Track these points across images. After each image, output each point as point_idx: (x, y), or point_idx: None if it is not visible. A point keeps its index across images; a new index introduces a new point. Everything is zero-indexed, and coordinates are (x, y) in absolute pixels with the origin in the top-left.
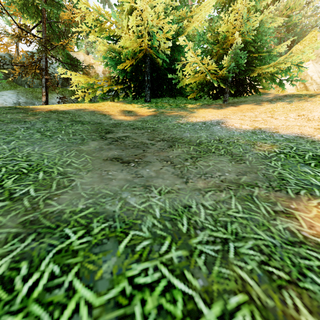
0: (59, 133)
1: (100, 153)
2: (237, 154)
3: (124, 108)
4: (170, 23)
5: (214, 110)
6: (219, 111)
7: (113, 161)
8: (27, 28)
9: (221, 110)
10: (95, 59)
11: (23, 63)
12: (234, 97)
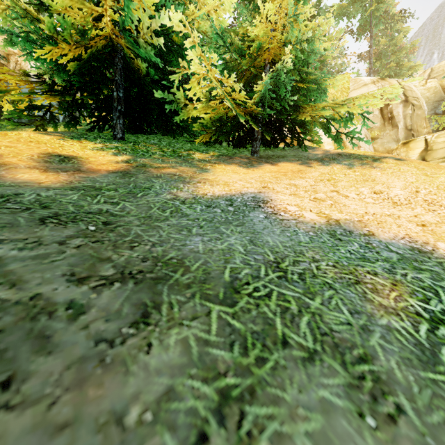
0: None
1: None
2: (350, 342)
3: (56, 148)
4: None
5: (242, 169)
6: (250, 171)
7: None
8: None
9: (253, 169)
10: None
11: None
12: (267, 148)
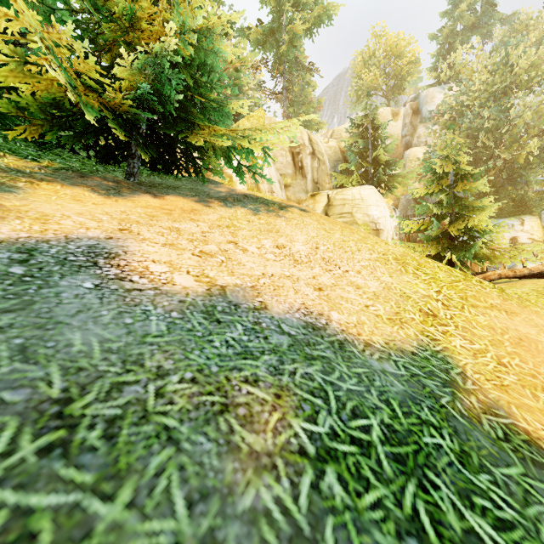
0: None
1: None
2: None
3: None
4: None
5: (95, 197)
6: (109, 202)
7: None
8: None
9: (116, 199)
10: None
11: None
12: (154, 172)
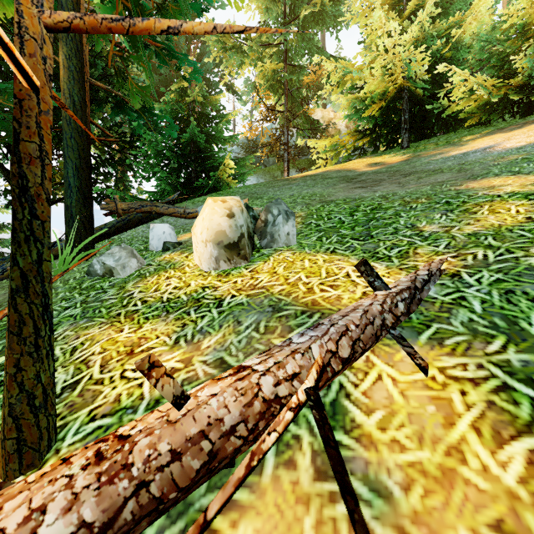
0: (317, 185)
1: (347, 187)
2: (467, 169)
3: (371, 161)
4: (432, 39)
5: (501, 135)
6: (507, 134)
7: (356, 188)
8: (273, 107)
9: (513, 131)
10: (334, 108)
11: (269, 142)
12: None
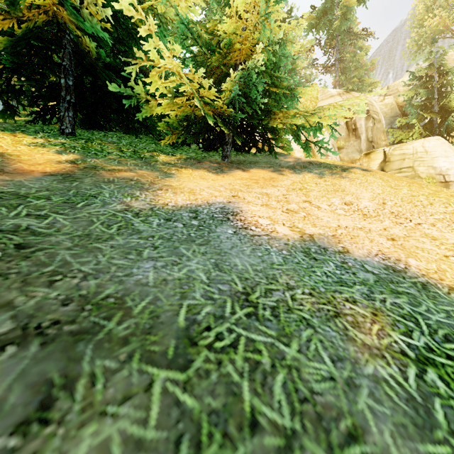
0: None
1: None
2: (336, 408)
3: None
4: None
5: (211, 175)
6: (220, 178)
7: None
8: None
9: (223, 176)
10: None
11: None
12: (238, 152)
